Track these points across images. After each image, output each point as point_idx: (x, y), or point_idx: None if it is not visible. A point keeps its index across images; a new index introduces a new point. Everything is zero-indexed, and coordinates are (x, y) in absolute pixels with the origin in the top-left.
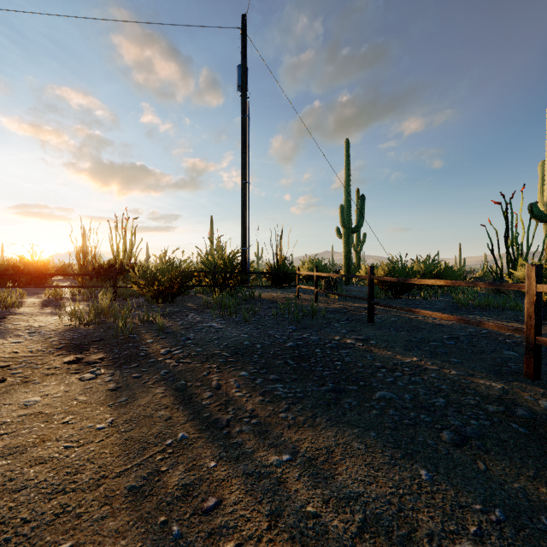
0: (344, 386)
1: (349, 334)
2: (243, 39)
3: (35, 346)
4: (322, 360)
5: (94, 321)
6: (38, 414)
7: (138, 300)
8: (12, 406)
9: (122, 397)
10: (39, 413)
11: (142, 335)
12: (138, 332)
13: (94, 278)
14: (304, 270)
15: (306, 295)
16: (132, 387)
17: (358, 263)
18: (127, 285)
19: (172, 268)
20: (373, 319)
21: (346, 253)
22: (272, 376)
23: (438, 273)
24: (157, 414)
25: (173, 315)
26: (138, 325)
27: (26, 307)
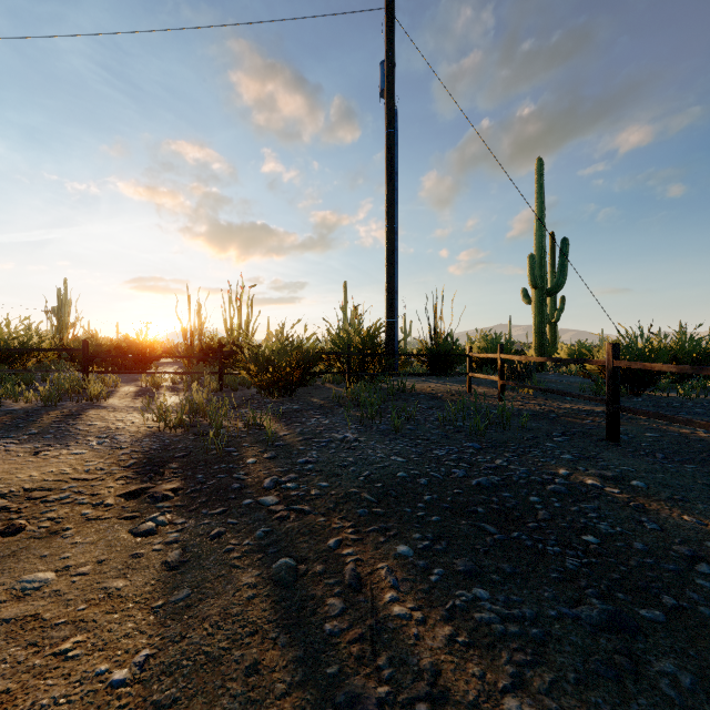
0: (628, 609)
1: (581, 464)
2: (388, 22)
3: (96, 462)
4: (552, 524)
5: (186, 423)
6: (31, 619)
7: (249, 391)
8: (1, 592)
9: (182, 589)
10: (33, 617)
11: (242, 449)
12: (237, 444)
13: (202, 361)
14: (474, 351)
15: (481, 387)
16: (205, 562)
17: (553, 340)
18: (236, 372)
19: (291, 349)
20: (618, 435)
21: (538, 325)
22: (460, 562)
23: (701, 354)
24: (232, 653)
25: (291, 416)
26: (240, 431)
27: (117, 398)
